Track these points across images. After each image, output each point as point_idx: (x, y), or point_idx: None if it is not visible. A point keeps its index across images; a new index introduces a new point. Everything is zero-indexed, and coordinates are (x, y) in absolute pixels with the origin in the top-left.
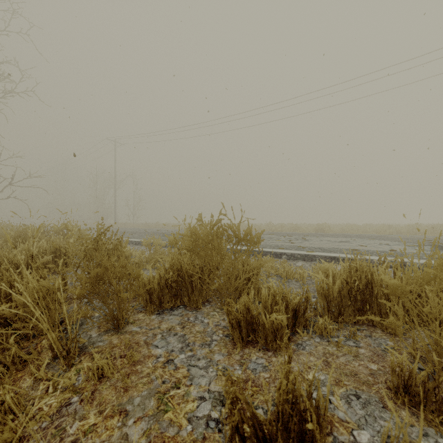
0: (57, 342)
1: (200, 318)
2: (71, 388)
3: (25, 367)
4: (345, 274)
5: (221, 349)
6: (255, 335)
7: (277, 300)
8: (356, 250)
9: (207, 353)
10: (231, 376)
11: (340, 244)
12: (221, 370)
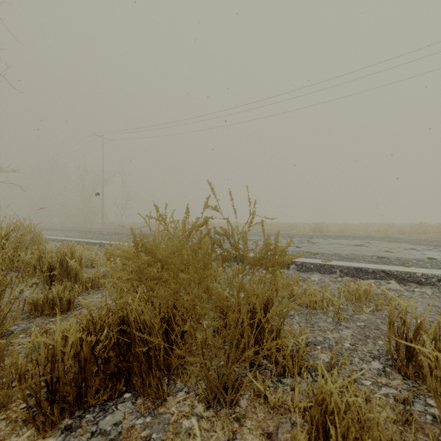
0: None
1: None
2: None
3: None
4: None
5: None
6: None
7: None
8: (384, 258)
9: None
10: None
11: (358, 249)
12: None
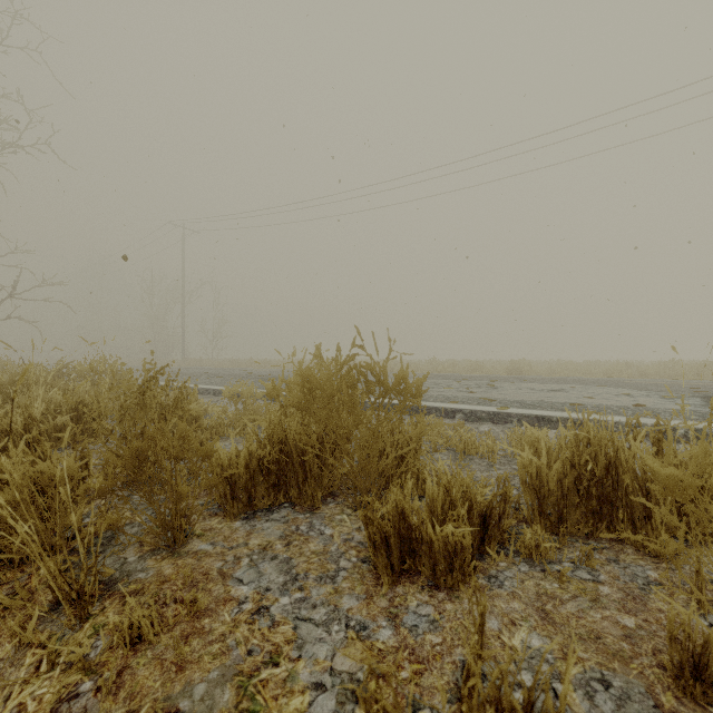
0: (58, 577)
1: (318, 526)
2: (81, 665)
3: (5, 621)
4: (569, 450)
5: (354, 587)
6: (415, 560)
7: (452, 498)
8: (579, 404)
9: (329, 594)
10: (372, 640)
11: (552, 395)
12: (355, 629)
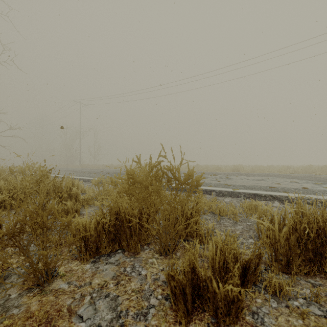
0: None
1: (137, 267)
2: None
3: None
4: (291, 219)
5: (159, 325)
6: (201, 300)
7: (224, 255)
8: (274, 187)
9: None
10: None
11: (258, 182)
12: None
